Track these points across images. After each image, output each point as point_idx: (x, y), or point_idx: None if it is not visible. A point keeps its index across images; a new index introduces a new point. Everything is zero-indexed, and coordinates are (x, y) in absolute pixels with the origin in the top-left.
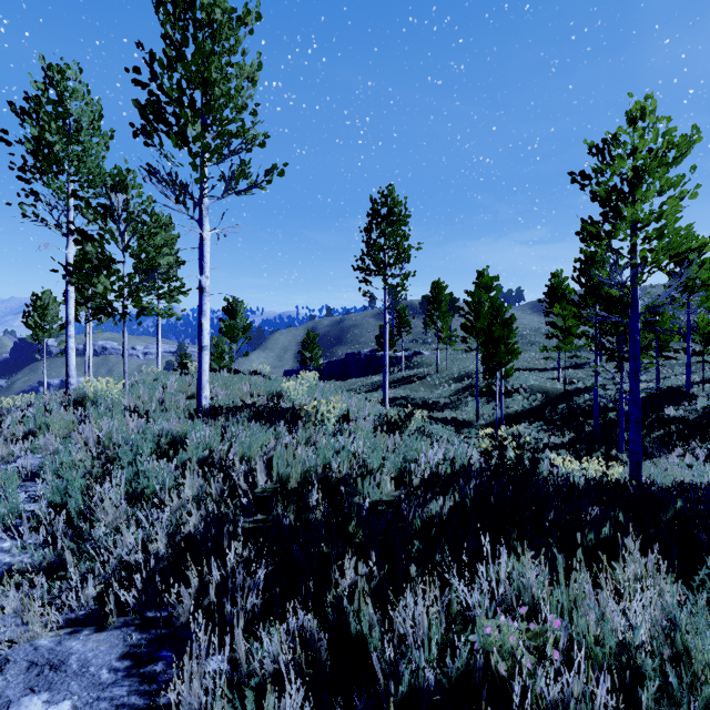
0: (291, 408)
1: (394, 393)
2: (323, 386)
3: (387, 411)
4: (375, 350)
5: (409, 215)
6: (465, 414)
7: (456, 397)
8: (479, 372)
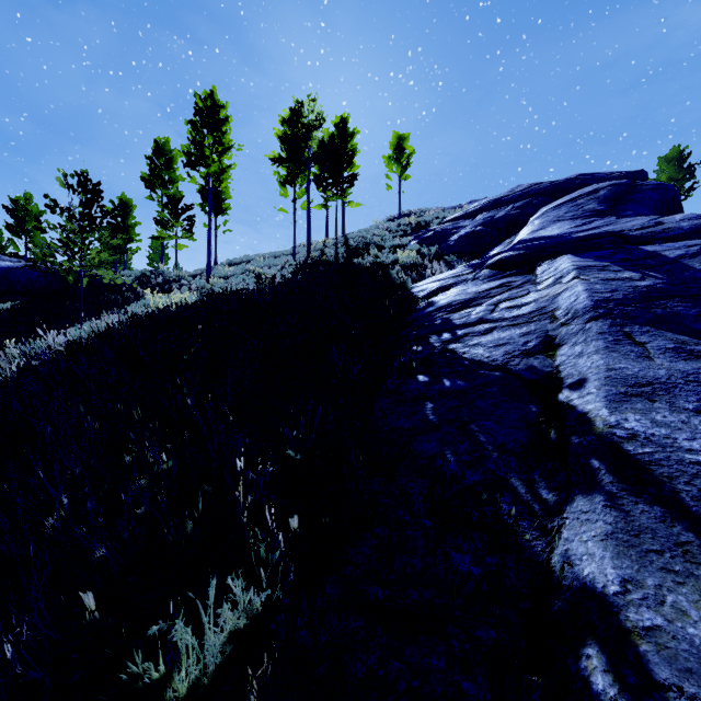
0: None
1: None
2: None
3: None
4: None
5: None
6: None
7: None
8: None
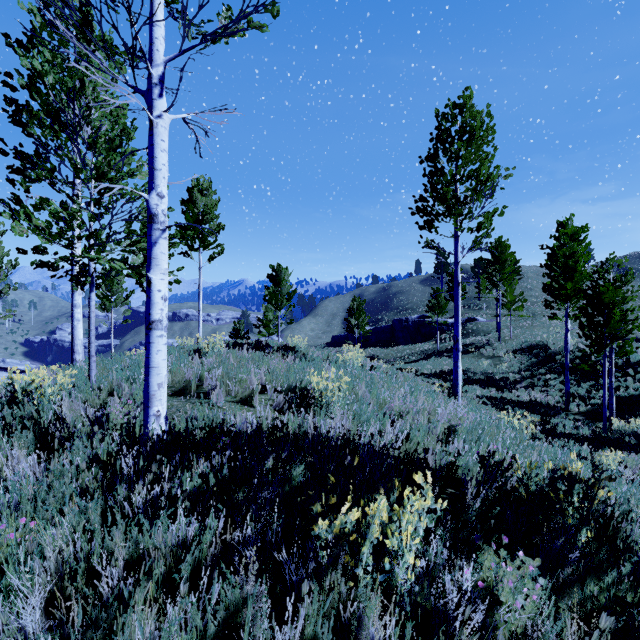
0: (312, 437)
1: (449, 365)
2: (371, 373)
3: (469, 413)
4: (423, 316)
5: (493, 130)
6: (546, 396)
7: (529, 373)
8: (557, 342)
